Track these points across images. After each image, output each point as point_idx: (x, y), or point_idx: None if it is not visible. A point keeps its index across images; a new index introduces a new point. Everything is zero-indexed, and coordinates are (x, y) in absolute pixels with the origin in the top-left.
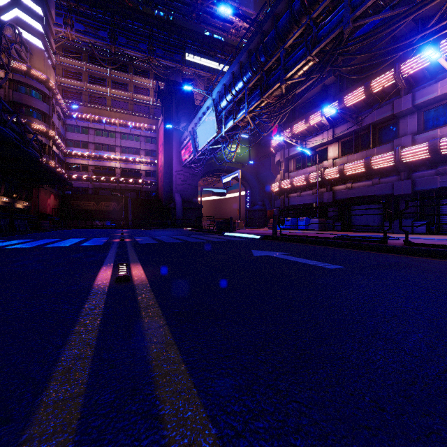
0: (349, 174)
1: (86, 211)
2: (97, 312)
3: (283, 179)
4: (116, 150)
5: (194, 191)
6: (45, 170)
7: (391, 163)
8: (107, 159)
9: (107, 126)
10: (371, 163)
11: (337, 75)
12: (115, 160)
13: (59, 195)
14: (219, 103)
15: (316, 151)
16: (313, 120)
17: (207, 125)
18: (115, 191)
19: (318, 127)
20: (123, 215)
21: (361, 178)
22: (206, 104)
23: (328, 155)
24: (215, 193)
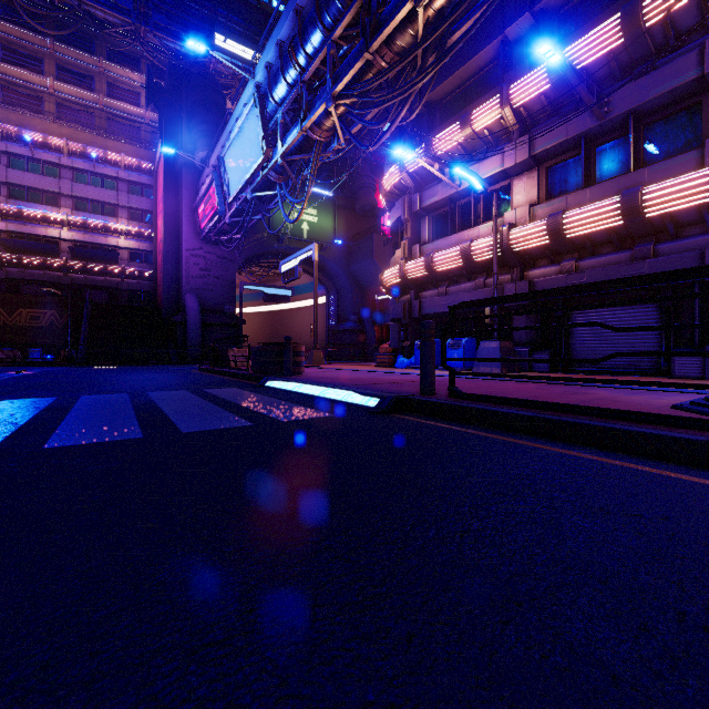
0: (573, 238)
1: None
2: None
3: (409, 259)
4: (63, 203)
5: (227, 291)
6: None
7: (702, 199)
8: (40, 220)
9: (38, 152)
10: (642, 203)
11: (538, 13)
12: (59, 225)
13: None
14: (270, 90)
15: (482, 195)
16: (480, 118)
17: (244, 142)
18: (55, 286)
19: (491, 137)
20: (70, 337)
21: (599, 247)
22: (243, 98)
23: (513, 200)
24: (269, 296)
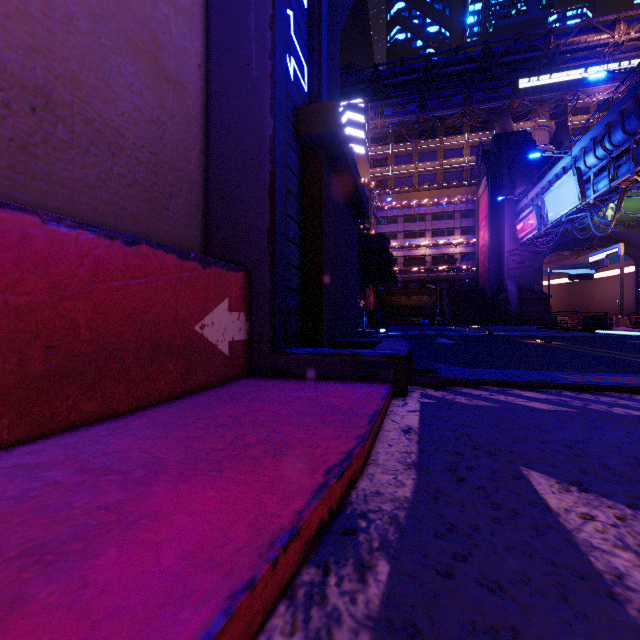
0: None
1: (398, 307)
2: (555, 345)
3: None
4: (426, 235)
5: (536, 276)
6: (387, 274)
7: None
8: (416, 247)
9: (416, 210)
10: None
11: None
12: (425, 247)
13: (375, 291)
14: (584, 162)
15: None
16: None
17: (562, 192)
18: (427, 282)
19: None
20: (438, 310)
21: None
22: (561, 164)
23: None
24: (573, 276)
